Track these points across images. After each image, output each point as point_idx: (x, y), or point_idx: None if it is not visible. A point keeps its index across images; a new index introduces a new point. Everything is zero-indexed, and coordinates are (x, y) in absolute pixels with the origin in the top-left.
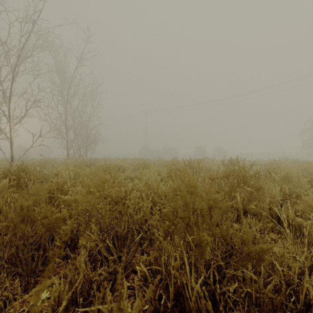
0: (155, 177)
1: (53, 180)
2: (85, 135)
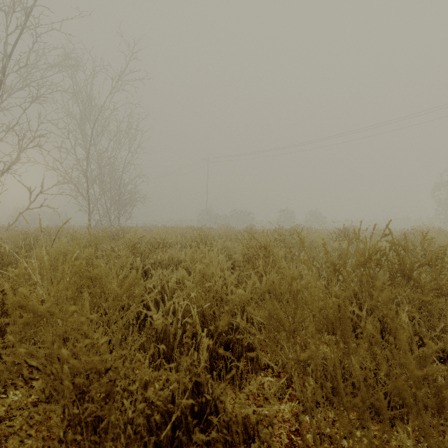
0: (221, 264)
1: (16, 271)
2: (117, 192)
